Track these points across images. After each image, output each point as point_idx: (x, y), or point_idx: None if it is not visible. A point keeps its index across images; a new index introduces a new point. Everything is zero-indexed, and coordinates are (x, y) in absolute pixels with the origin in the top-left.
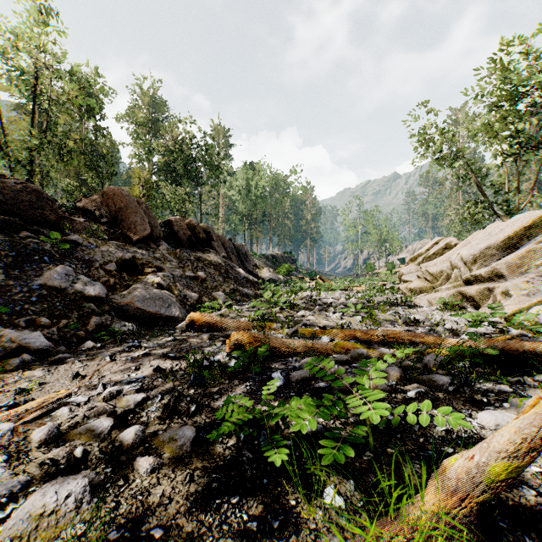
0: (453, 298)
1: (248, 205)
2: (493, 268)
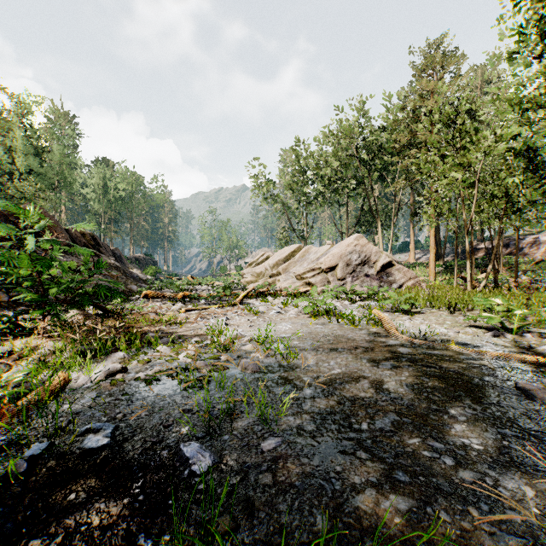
0: (263, 284)
1: (105, 205)
2: (278, 270)
